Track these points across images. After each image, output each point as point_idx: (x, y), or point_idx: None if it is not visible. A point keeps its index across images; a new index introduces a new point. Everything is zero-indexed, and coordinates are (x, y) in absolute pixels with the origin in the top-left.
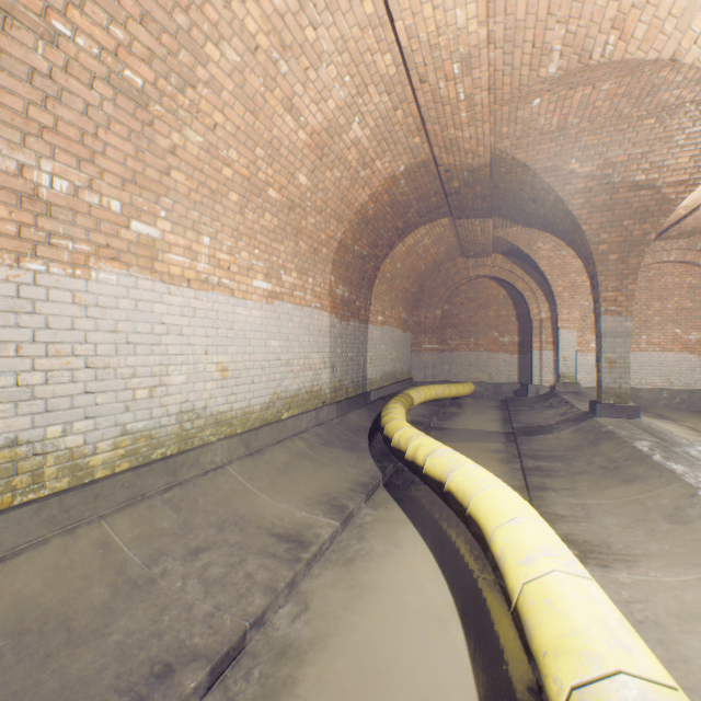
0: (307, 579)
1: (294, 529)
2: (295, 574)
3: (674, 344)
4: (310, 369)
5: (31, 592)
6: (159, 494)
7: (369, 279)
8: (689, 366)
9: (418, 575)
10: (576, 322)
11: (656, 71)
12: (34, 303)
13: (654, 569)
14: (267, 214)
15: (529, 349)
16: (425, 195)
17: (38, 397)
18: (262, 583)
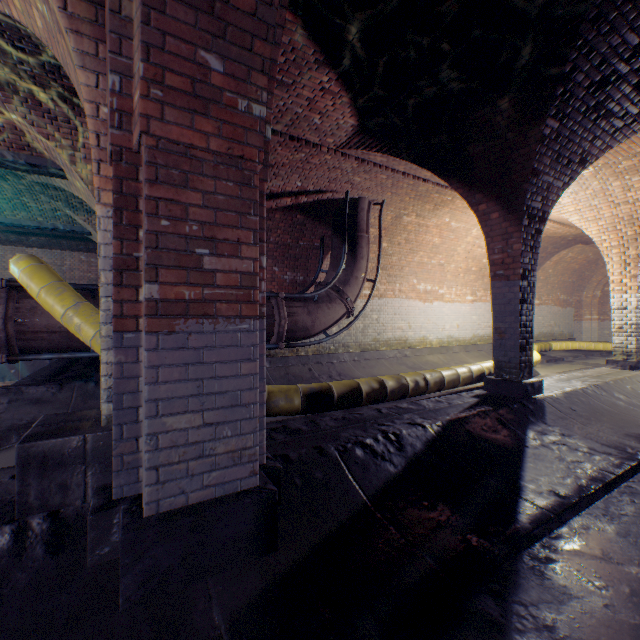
0: None
1: None
2: None
3: None
4: (488, 327)
5: (431, 359)
6: (445, 353)
7: None
8: None
9: None
10: None
11: None
12: (426, 311)
13: None
14: (471, 275)
15: None
16: (554, 242)
17: (426, 328)
18: None
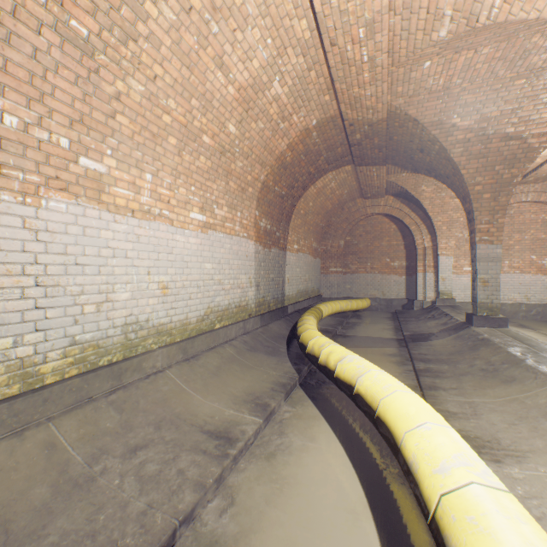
0: (233, 474)
1: (223, 426)
2: (222, 470)
3: (530, 267)
4: (238, 288)
5: None
6: (104, 397)
7: (287, 215)
8: (543, 285)
9: (332, 469)
10: (452, 250)
11: (529, 37)
12: None
13: (542, 464)
14: (202, 157)
15: (414, 272)
16: (333, 146)
17: None
18: (192, 479)
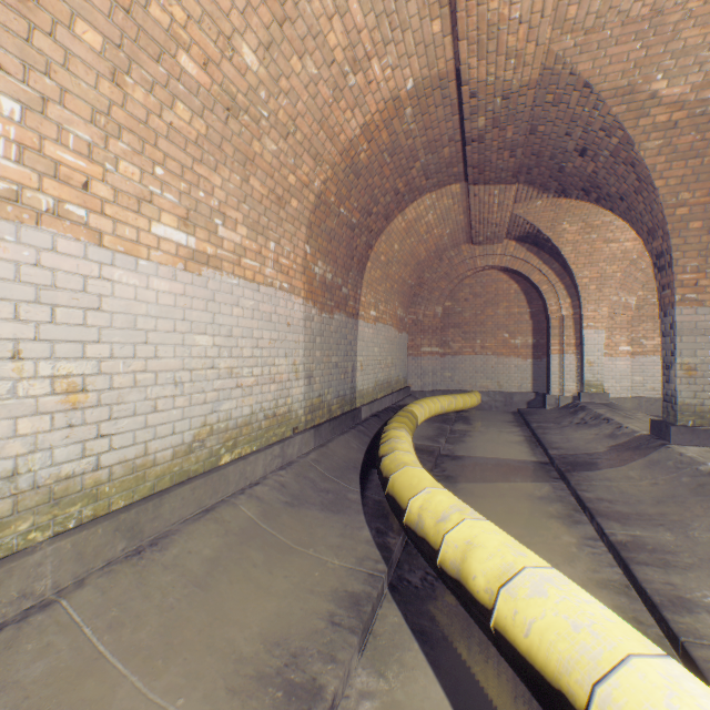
0: None
1: None
2: None
3: None
4: (272, 381)
5: None
6: None
7: (360, 260)
8: None
9: None
10: (604, 320)
11: None
12: None
13: None
14: (181, 104)
15: (545, 353)
16: (436, 142)
17: None
18: None
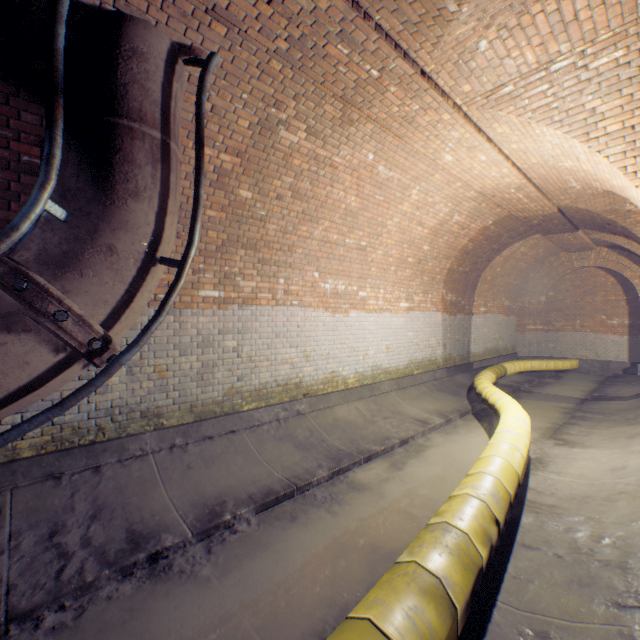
0: (429, 434)
1: (422, 419)
2: (424, 430)
3: None
4: (429, 347)
5: (344, 415)
6: (368, 397)
7: (471, 285)
8: None
9: (478, 440)
10: None
11: None
12: (337, 327)
13: (594, 449)
14: (407, 269)
15: None
16: (512, 228)
17: (337, 357)
18: (412, 429)
